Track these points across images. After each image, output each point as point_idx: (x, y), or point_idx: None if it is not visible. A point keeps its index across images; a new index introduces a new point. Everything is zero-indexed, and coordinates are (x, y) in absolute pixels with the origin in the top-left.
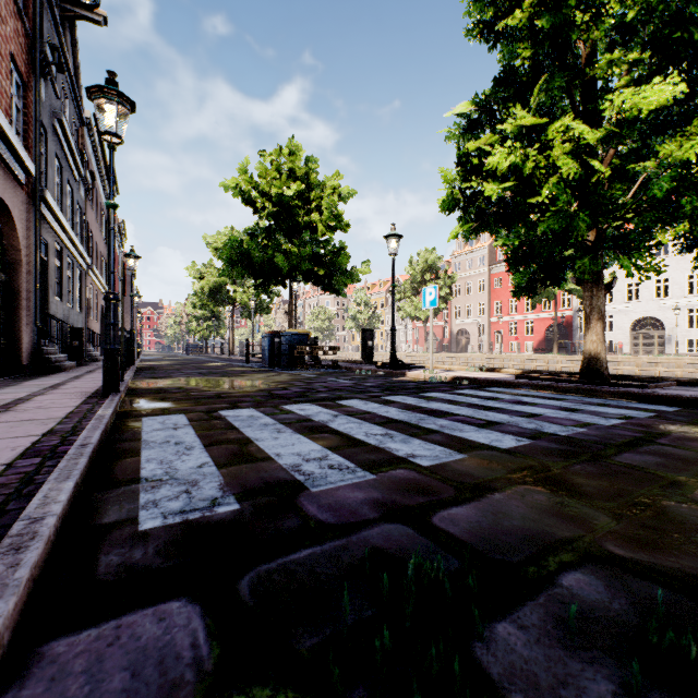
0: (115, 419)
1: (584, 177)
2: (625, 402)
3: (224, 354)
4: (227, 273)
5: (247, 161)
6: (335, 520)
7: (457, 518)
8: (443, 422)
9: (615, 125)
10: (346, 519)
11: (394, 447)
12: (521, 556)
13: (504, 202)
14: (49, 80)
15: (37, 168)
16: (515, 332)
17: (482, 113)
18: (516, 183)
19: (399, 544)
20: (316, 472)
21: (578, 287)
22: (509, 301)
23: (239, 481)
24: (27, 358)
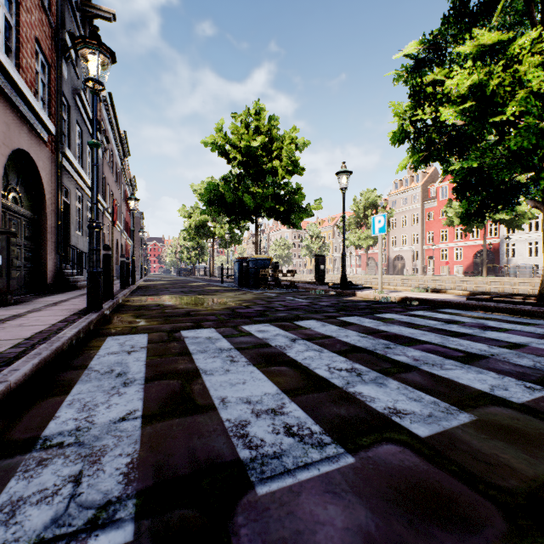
0: (82, 338)
1: None
2: None
3: (206, 276)
4: (207, 211)
5: (222, 122)
6: None
7: None
8: (414, 353)
9: None
10: None
11: (367, 393)
12: None
13: (456, 129)
14: (71, 63)
15: (58, 130)
16: (445, 257)
17: (430, 52)
18: (476, 104)
19: None
20: (267, 442)
21: (507, 217)
22: (440, 231)
23: (158, 456)
24: (51, 279)
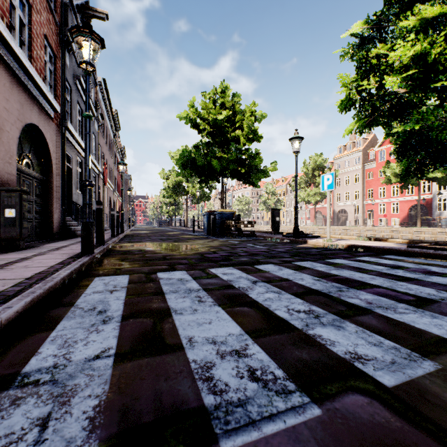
0: (74, 278)
1: None
2: None
3: (181, 227)
4: (181, 173)
5: (193, 99)
6: None
7: None
8: (366, 296)
9: None
10: None
11: (326, 336)
12: None
13: (398, 96)
14: (73, 55)
15: (62, 108)
16: (383, 211)
17: (373, 31)
18: (419, 71)
19: None
20: (232, 387)
21: (439, 176)
22: (379, 189)
23: (124, 399)
24: (57, 228)
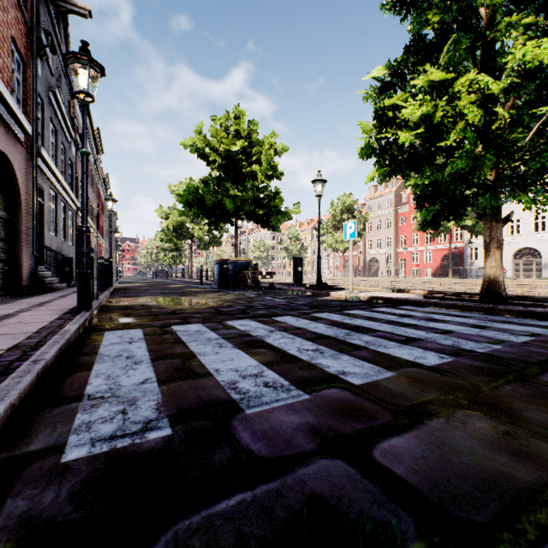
0: (81, 333)
1: (487, 123)
2: (526, 320)
3: (184, 278)
4: (186, 213)
5: (201, 124)
6: (268, 452)
7: (400, 452)
8: (367, 338)
9: (517, 76)
10: (280, 451)
11: (325, 363)
12: (487, 513)
13: (414, 149)
14: (45, 60)
15: (34, 129)
16: (416, 260)
17: (394, 76)
18: (426, 131)
19: (340, 490)
20: (252, 391)
21: (469, 223)
22: (412, 235)
23: (176, 400)
24: (26, 280)
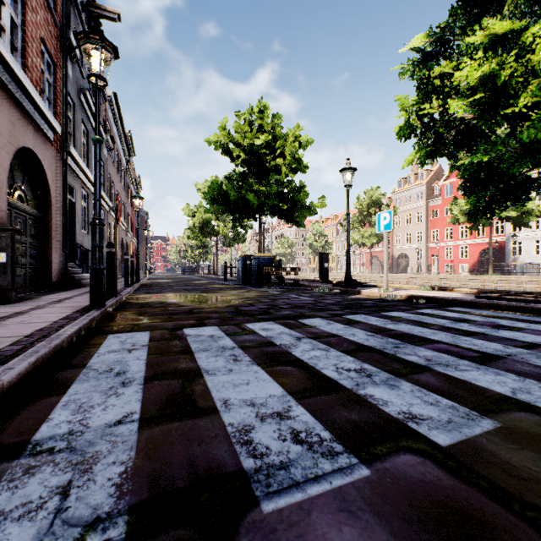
0: (83, 335)
1: None
2: None
3: (210, 274)
4: (210, 210)
5: (225, 120)
6: None
7: None
8: (425, 352)
9: None
10: None
11: (379, 396)
12: None
13: (465, 123)
14: (76, 63)
15: (64, 129)
16: (450, 255)
17: (437, 45)
18: (487, 95)
19: None
20: (273, 450)
21: (513, 215)
22: (445, 229)
23: (154, 465)
24: (56, 276)
